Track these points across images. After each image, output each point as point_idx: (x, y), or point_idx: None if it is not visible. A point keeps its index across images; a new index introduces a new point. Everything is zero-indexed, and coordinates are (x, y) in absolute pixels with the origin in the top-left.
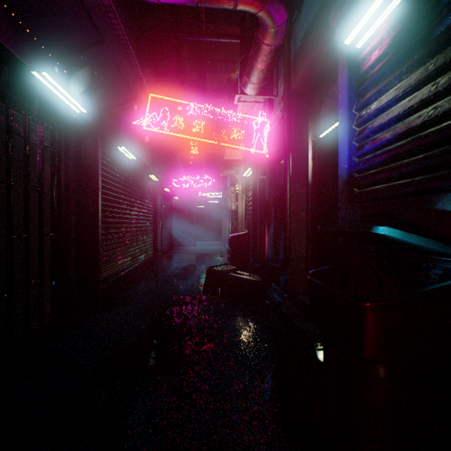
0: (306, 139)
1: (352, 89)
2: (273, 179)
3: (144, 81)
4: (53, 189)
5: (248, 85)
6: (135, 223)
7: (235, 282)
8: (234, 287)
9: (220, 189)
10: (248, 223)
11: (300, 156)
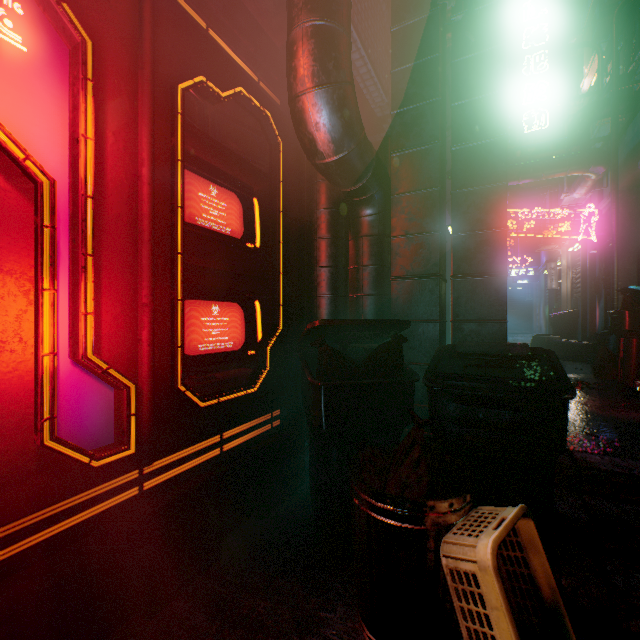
0: (636, 223)
1: None
2: (602, 257)
3: None
4: None
5: (574, 194)
6: None
7: (561, 346)
8: (560, 350)
9: (530, 265)
10: (575, 301)
11: (629, 239)
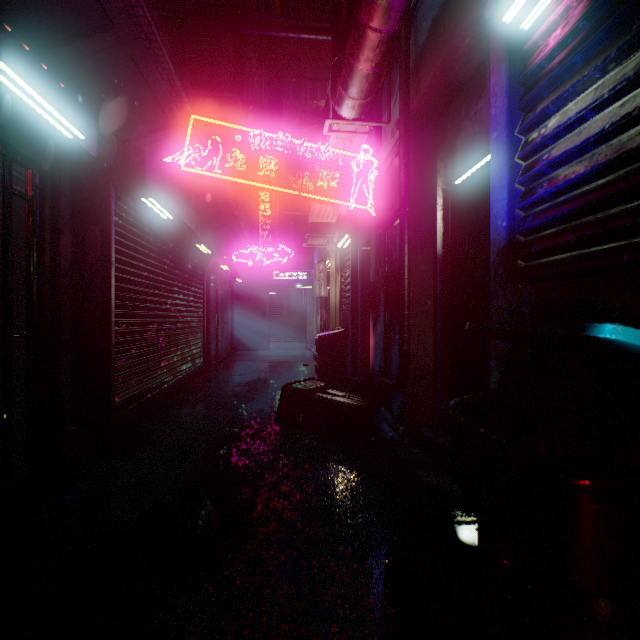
0: (433, 187)
1: (515, 98)
2: (382, 250)
3: (184, 96)
4: (30, 261)
5: (344, 102)
6: (174, 317)
7: (324, 408)
8: (323, 416)
9: (305, 268)
10: (344, 316)
11: (424, 214)
